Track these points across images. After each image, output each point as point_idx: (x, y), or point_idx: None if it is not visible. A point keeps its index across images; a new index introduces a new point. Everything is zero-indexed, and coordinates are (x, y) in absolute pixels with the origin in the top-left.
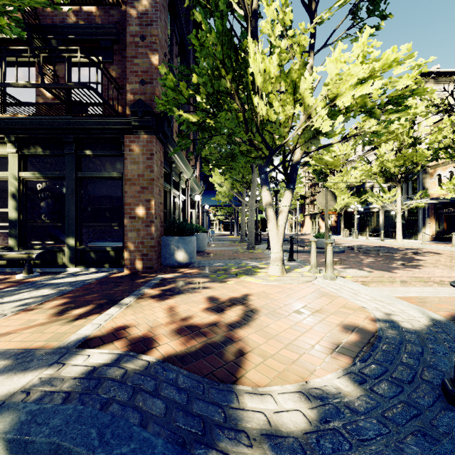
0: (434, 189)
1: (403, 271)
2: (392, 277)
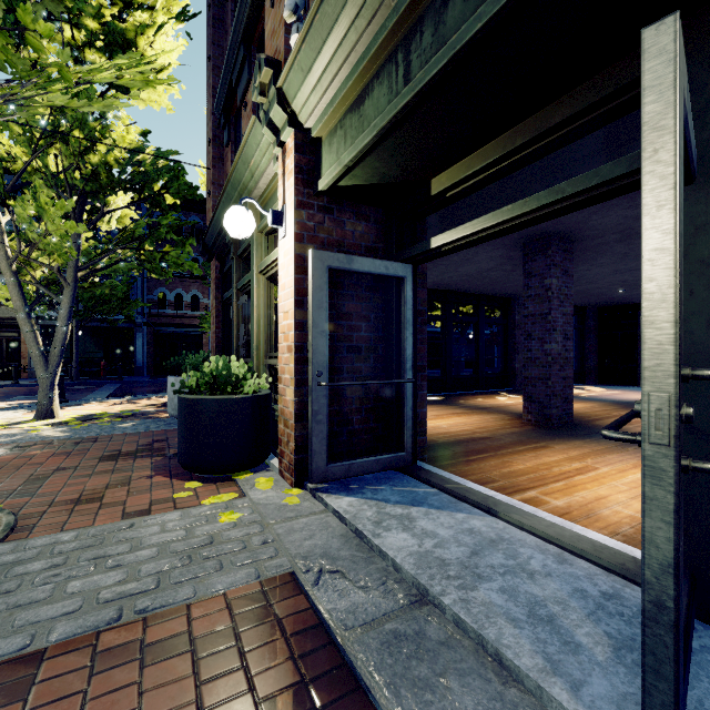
0: None
1: None
2: None
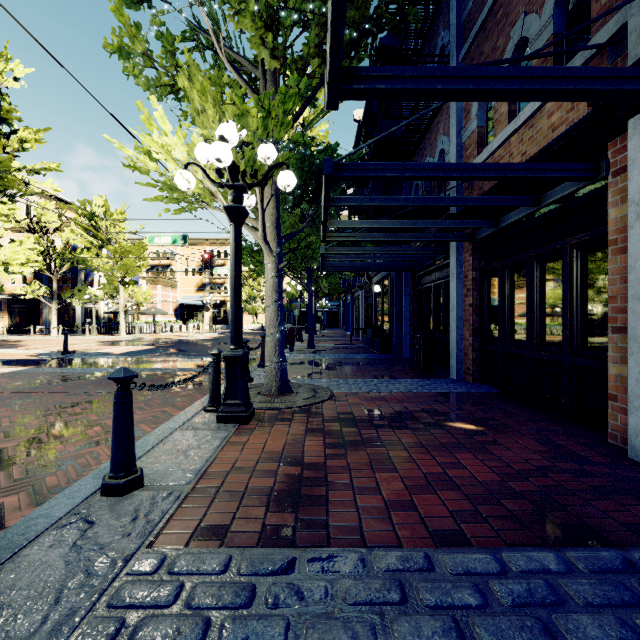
0: (8, 285)
1: (19, 347)
2: (18, 349)
